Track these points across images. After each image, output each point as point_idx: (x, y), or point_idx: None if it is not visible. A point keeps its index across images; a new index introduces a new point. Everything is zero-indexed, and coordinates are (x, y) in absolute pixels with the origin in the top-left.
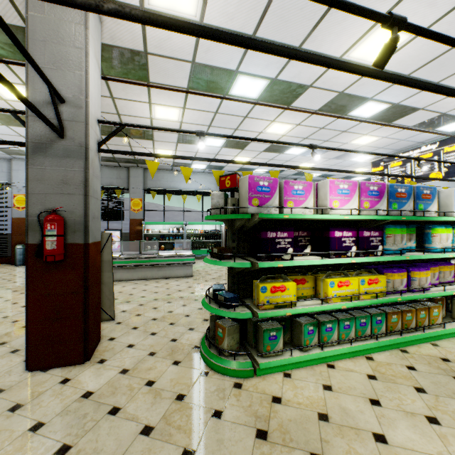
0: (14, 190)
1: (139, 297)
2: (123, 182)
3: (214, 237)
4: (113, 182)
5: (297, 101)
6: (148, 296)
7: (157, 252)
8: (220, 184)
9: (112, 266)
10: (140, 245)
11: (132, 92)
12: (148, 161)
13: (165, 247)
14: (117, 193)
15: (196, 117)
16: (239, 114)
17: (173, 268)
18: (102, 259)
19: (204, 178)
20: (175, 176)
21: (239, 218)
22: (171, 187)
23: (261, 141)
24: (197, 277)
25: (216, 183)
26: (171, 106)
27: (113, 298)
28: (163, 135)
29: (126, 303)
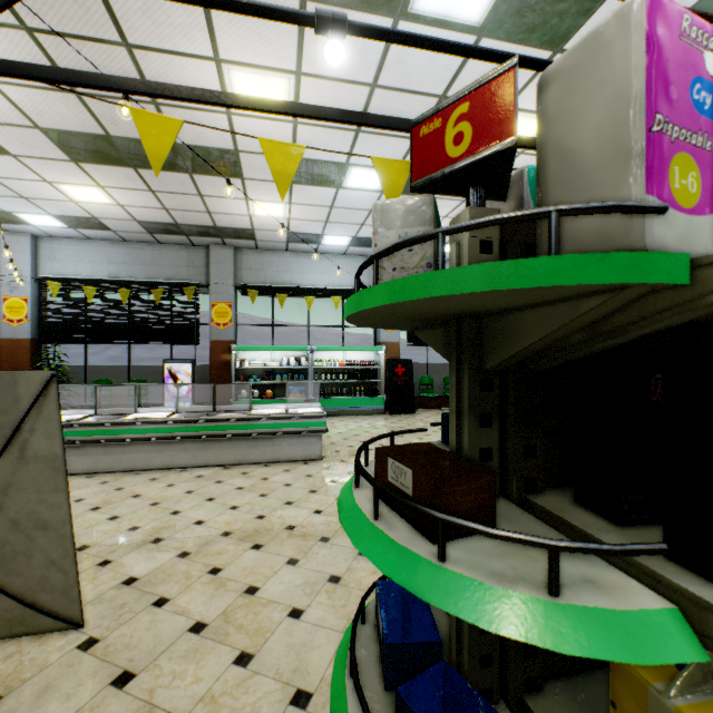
0: (4, 289)
1: (190, 524)
2: (198, 273)
3: (364, 374)
4: (180, 273)
5: (585, 28)
6: (212, 522)
7: (249, 406)
8: (416, 156)
9: (65, 475)
10: (214, 393)
11: (168, 22)
12: (141, 110)
13: (274, 392)
14: (187, 292)
15: (328, 104)
16: (427, 89)
17: (280, 442)
18: (32, 454)
19: (346, 265)
20: (292, 262)
21: (584, 288)
22: (286, 282)
23: (536, 67)
24: (332, 462)
25: (368, 273)
26: (268, 68)
27: (74, 565)
28: (260, 163)
29: (150, 548)
